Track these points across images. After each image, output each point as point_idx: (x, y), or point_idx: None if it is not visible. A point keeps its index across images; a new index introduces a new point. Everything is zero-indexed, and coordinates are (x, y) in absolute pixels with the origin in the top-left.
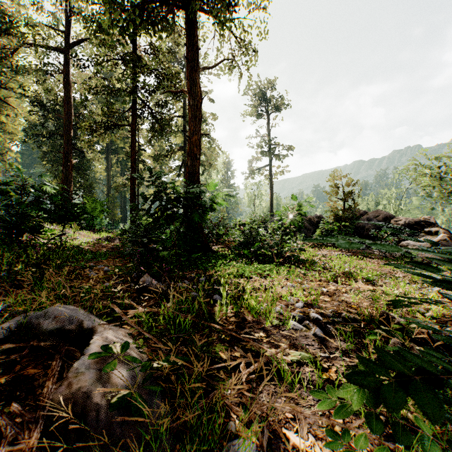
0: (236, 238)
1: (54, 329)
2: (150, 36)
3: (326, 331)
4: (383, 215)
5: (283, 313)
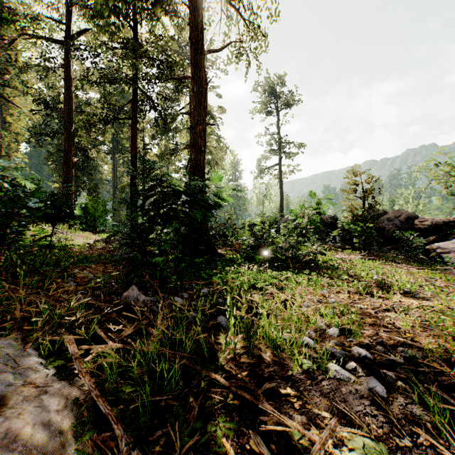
0: (244, 240)
1: None
2: (148, 13)
3: (388, 384)
4: (405, 214)
5: (318, 350)
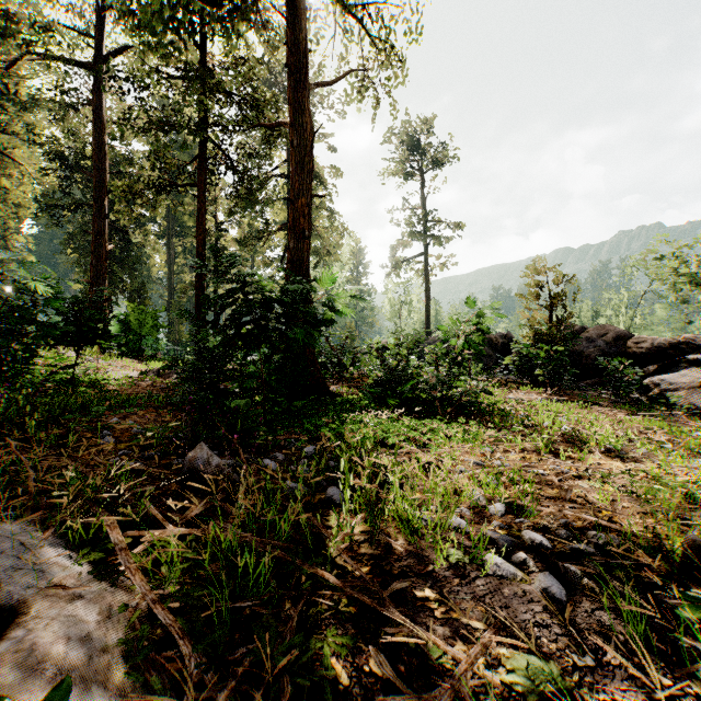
0: (371, 370)
1: None
2: (224, 27)
3: (569, 583)
4: (613, 332)
5: (471, 536)
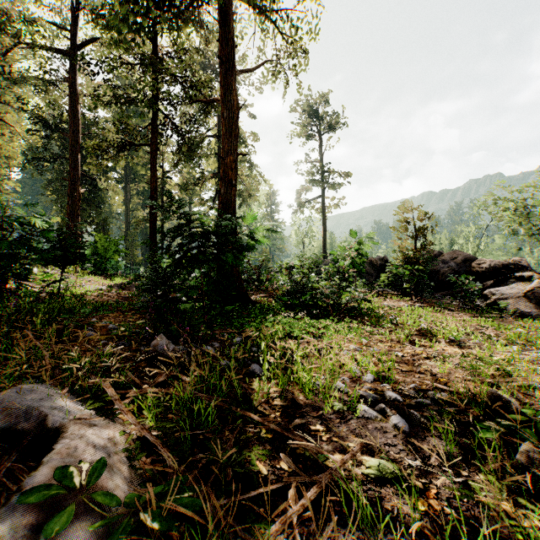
0: (281, 285)
1: (2, 428)
2: (172, 29)
3: (411, 421)
4: (462, 256)
5: (348, 393)
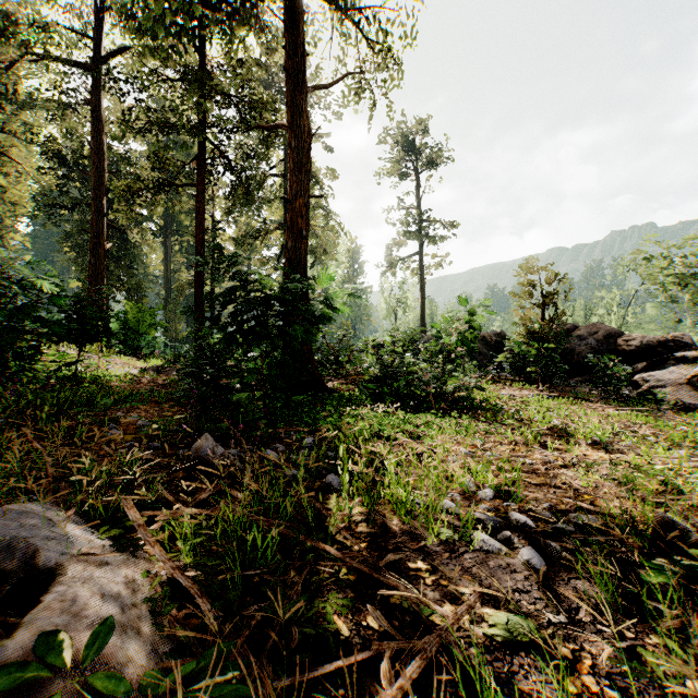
0: (367, 368)
1: None
2: (224, 32)
3: (549, 556)
4: (604, 330)
5: (461, 515)
